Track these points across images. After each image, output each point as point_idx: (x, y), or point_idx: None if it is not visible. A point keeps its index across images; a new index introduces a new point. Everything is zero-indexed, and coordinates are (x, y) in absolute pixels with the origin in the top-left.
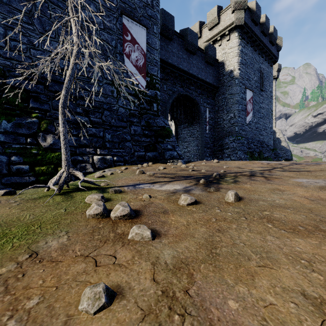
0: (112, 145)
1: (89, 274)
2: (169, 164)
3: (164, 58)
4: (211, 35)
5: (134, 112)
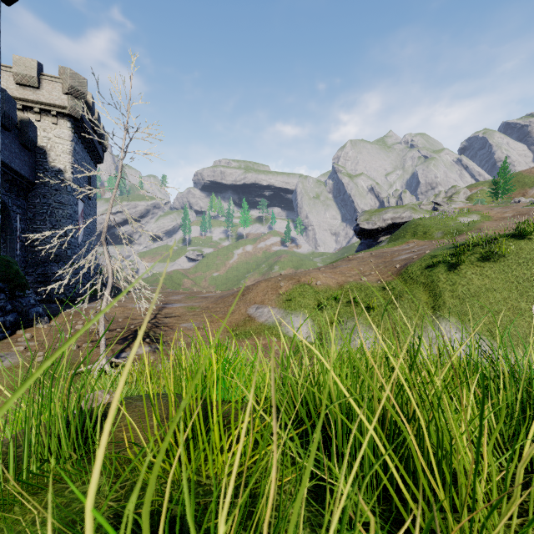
0: None
1: None
2: (45, 326)
3: None
4: (20, 94)
5: None
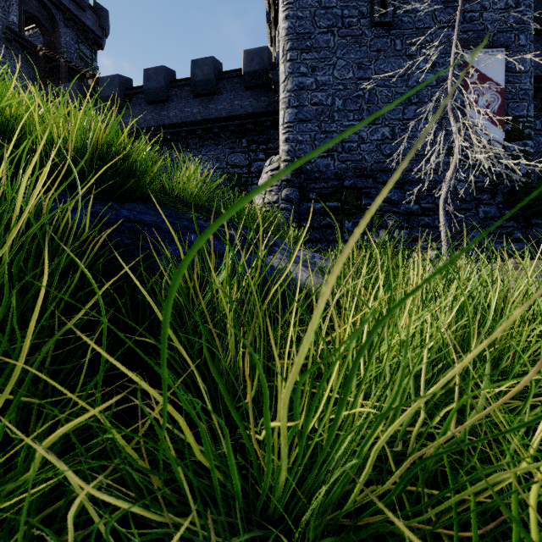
0: (451, 236)
1: None
2: None
3: (537, 73)
4: None
5: (483, 185)
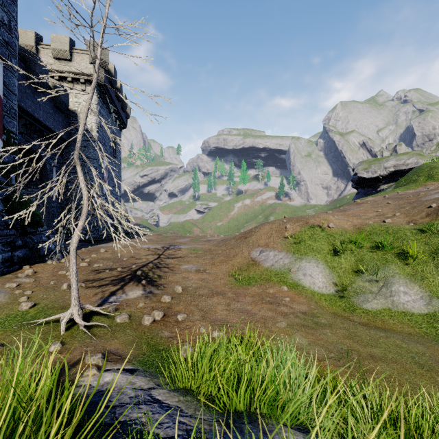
0: None
1: (192, 330)
2: (54, 263)
3: None
4: (57, 66)
5: None
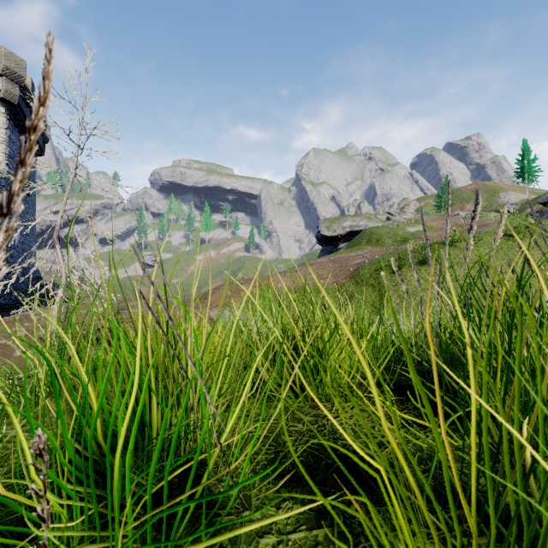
0: None
1: None
2: None
3: None
4: None
5: None
